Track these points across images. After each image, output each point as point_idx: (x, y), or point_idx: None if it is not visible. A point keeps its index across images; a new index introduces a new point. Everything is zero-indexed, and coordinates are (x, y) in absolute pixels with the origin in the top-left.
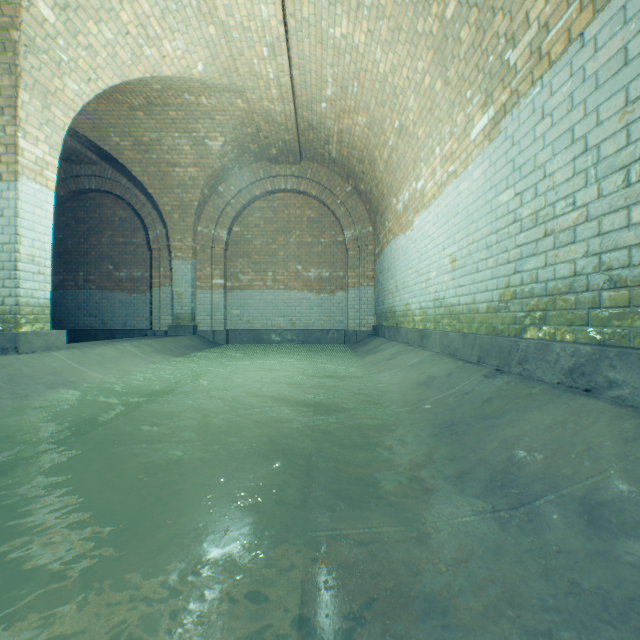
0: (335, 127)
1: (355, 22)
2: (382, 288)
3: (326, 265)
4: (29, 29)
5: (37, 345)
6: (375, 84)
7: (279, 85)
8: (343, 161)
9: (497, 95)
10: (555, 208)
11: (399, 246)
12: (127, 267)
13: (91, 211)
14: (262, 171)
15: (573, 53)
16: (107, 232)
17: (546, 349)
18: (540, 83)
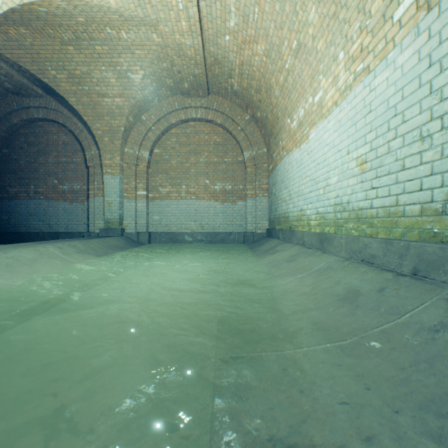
0: (237, 60)
1: None
2: (275, 198)
3: (229, 180)
4: None
5: None
6: (275, 5)
7: (188, 16)
8: (243, 92)
9: None
10: None
11: (293, 160)
12: (69, 181)
13: (40, 136)
14: (177, 103)
15: None
16: (53, 153)
17: None
18: None
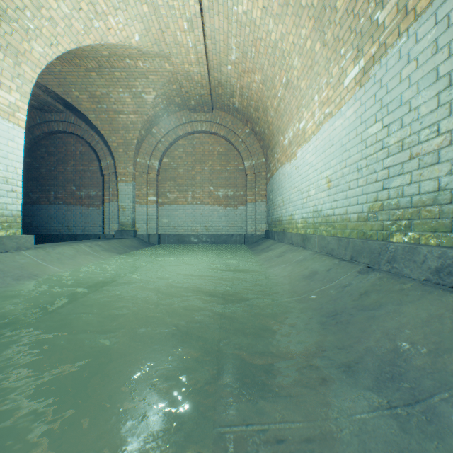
0: (238, 84)
1: (253, 0)
2: (272, 203)
3: (231, 186)
4: (2, 2)
5: (10, 246)
6: (268, 49)
7: (196, 52)
8: (243, 110)
9: (367, 49)
10: (420, 135)
11: (285, 172)
12: (85, 188)
13: (59, 147)
14: (184, 117)
15: (438, 5)
16: (71, 162)
17: (414, 251)
18: (406, 34)
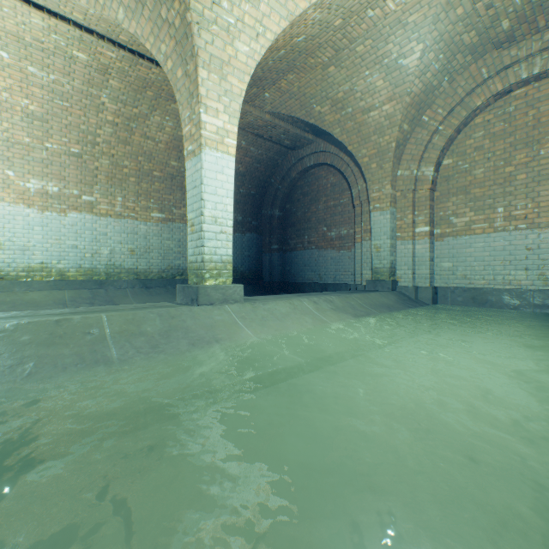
0: None
1: None
2: None
3: None
4: (196, 5)
5: (215, 298)
6: None
7: None
8: None
9: None
10: None
11: None
12: (336, 227)
13: (311, 184)
14: (484, 69)
15: None
16: (322, 199)
17: None
18: None
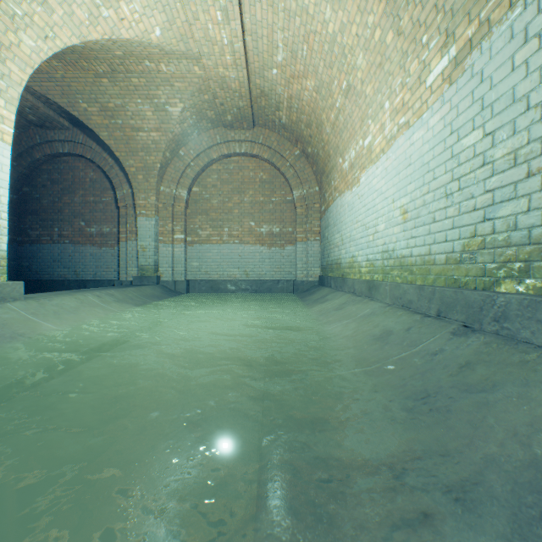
0: (285, 93)
1: None
2: (328, 242)
3: (276, 222)
4: None
5: None
6: (324, 46)
7: (233, 51)
8: (292, 126)
9: (461, 31)
10: None
11: (345, 202)
12: (97, 223)
13: (65, 173)
14: (219, 136)
15: None
16: (79, 192)
17: (537, 306)
18: (522, 2)
